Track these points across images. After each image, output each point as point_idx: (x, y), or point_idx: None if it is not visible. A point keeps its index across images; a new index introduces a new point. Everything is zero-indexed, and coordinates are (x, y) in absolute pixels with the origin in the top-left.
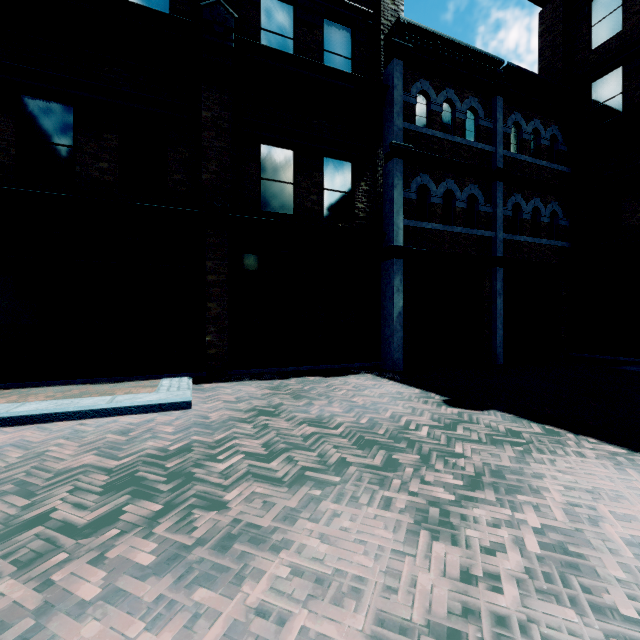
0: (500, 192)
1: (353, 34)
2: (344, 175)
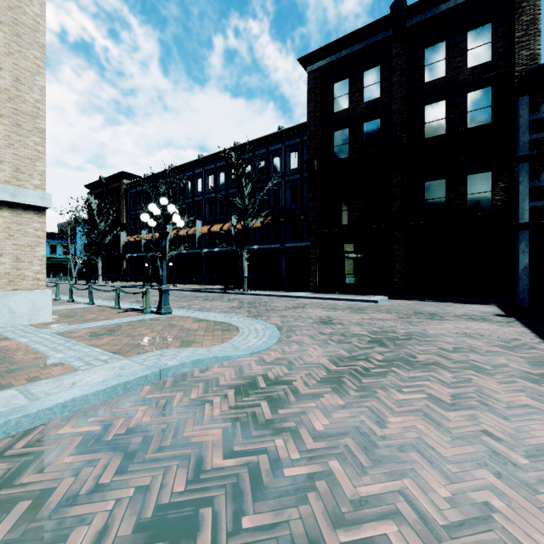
0: None
1: (492, 89)
2: (484, 181)
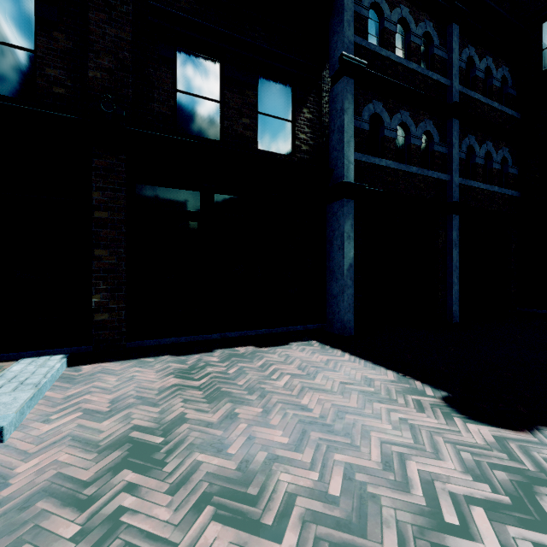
0: (456, 131)
1: None
2: (283, 98)
